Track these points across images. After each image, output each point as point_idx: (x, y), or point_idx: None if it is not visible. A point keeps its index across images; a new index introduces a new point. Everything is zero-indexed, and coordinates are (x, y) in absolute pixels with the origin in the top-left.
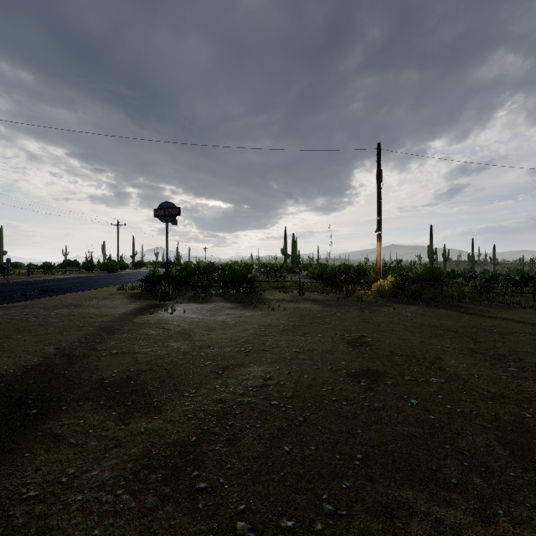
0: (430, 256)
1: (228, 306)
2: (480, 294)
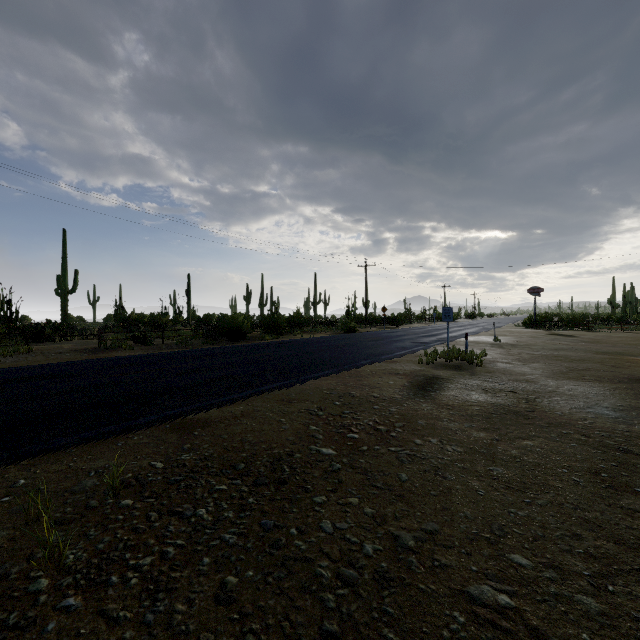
0: None
1: (581, 331)
2: None
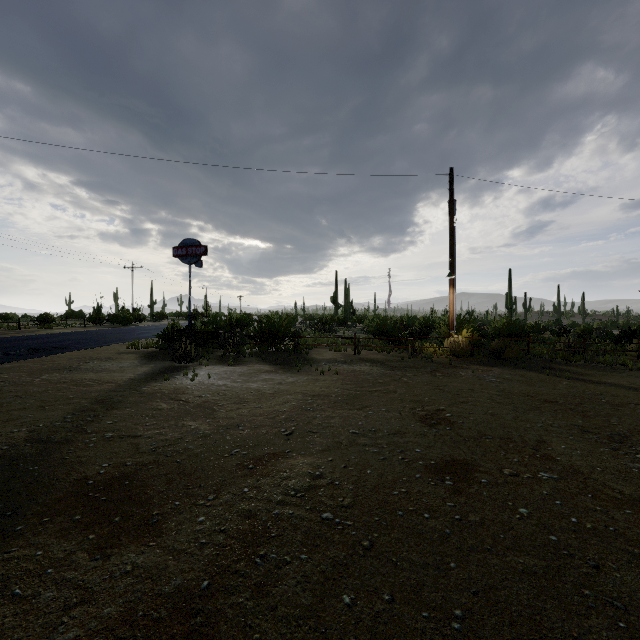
0: (508, 306)
1: (265, 370)
2: (574, 352)
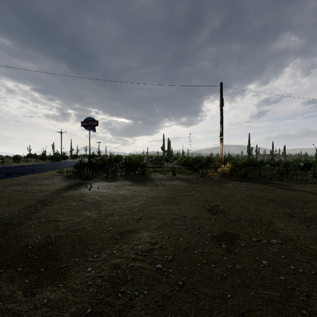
0: (248, 151)
1: (127, 184)
2: (282, 174)
